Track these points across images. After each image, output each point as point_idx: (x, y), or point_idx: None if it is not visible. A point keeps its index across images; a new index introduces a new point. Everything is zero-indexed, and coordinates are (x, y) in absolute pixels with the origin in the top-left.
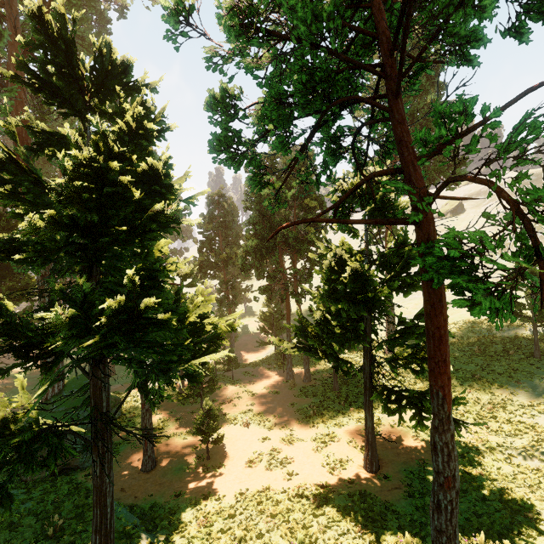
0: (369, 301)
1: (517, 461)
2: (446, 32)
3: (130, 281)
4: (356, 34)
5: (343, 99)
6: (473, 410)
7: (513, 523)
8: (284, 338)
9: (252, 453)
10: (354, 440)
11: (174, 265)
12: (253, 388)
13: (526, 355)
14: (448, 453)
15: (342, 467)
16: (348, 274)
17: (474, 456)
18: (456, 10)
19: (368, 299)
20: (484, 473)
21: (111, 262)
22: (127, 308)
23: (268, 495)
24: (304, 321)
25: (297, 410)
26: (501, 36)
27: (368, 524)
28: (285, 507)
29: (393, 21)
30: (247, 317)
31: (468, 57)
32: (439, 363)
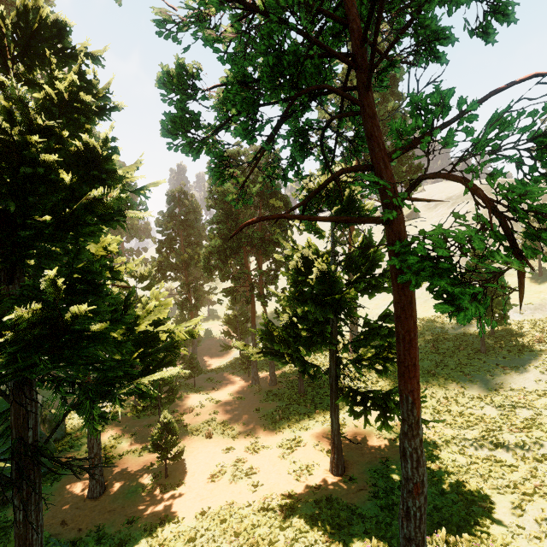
0: (336, 303)
1: (469, 451)
2: (418, 24)
3: (51, 285)
4: (325, 22)
5: (313, 87)
6: (430, 405)
7: (469, 513)
8: (249, 341)
9: (214, 466)
10: (320, 443)
11: (123, 266)
12: (217, 395)
13: (474, 351)
14: (417, 459)
15: (308, 472)
16: (315, 275)
17: (432, 450)
18: (428, 2)
19: (335, 301)
20: (441, 467)
21: (38, 261)
22: (48, 319)
23: (232, 512)
24: (270, 325)
25: (263, 416)
26: (470, 35)
27: (335, 531)
28: (250, 522)
29: (362, 12)
30: (211, 320)
31: (437, 54)
32: (409, 367)
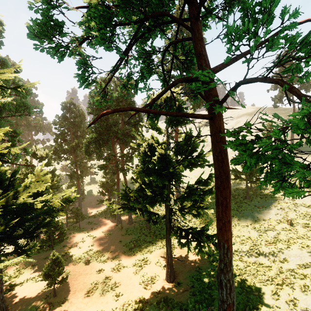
0: (170, 175)
1: (245, 259)
2: None
3: None
4: None
5: (157, 13)
6: None
7: (249, 300)
8: (116, 196)
9: (90, 284)
10: (159, 261)
11: (7, 150)
12: (94, 233)
13: (243, 198)
14: (230, 287)
15: (152, 282)
16: (156, 157)
17: None
18: None
19: (169, 173)
20: None
21: None
22: None
23: None
24: (127, 189)
25: (124, 245)
26: None
27: None
28: None
29: None
30: (92, 184)
31: None
32: (225, 223)
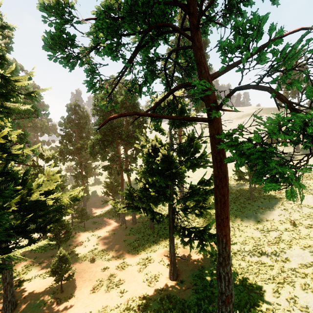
0: (173, 175)
1: (247, 258)
2: None
3: None
4: None
5: (160, 24)
6: None
7: (250, 298)
8: (120, 197)
9: (95, 281)
10: (163, 260)
11: (20, 151)
12: (99, 233)
13: (246, 199)
14: (228, 279)
15: (155, 280)
16: (160, 157)
17: None
18: None
19: (172, 174)
20: (232, 269)
21: None
22: None
23: None
24: (132, 189)
25: (128, 244)
26: None
27: None
28: None
29: None
30: (96, 185)
31: (241, 11)
32: (224, 219)
